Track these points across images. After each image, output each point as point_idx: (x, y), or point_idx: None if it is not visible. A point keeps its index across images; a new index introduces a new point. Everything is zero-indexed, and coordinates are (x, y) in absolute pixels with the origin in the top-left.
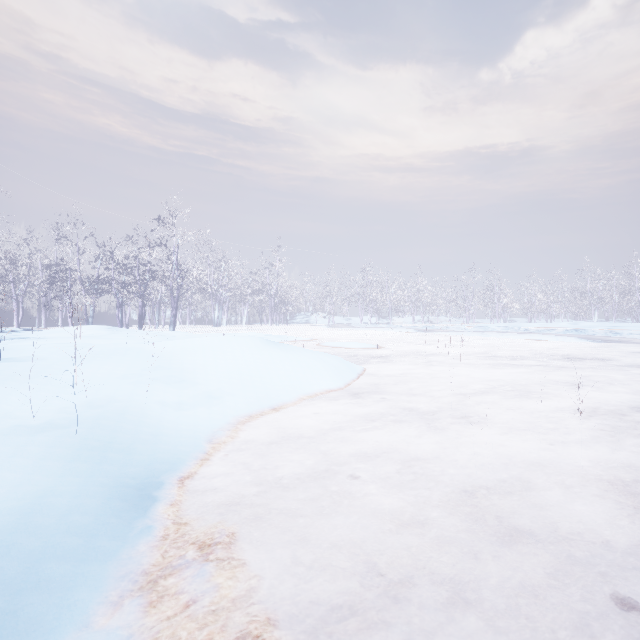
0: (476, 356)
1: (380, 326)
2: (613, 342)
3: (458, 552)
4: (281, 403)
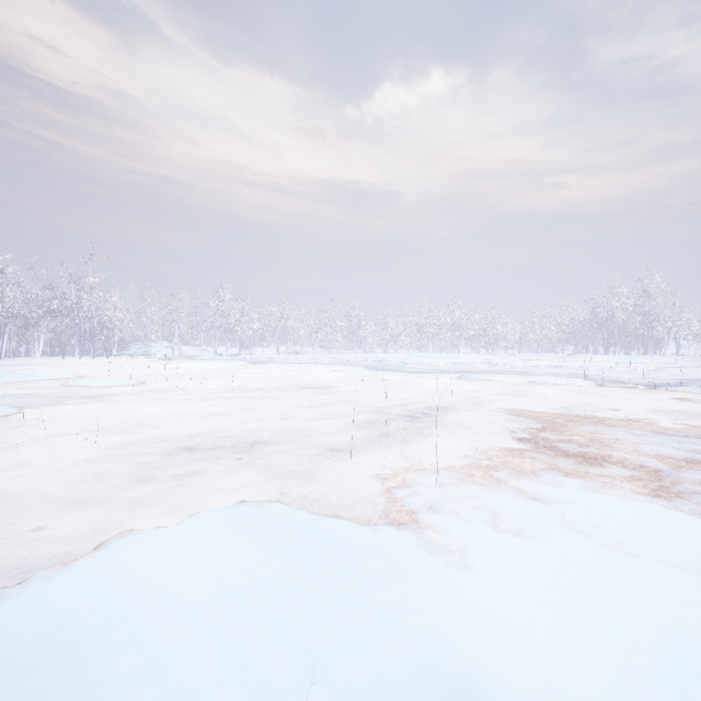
0: (229, 390)
1: (223, 358)
2: (388, 371)
3: None
4: None
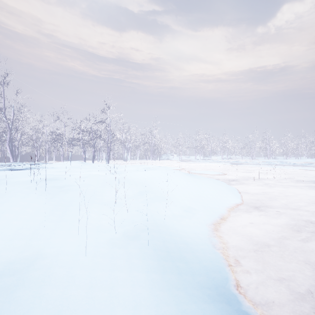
0: (286, 180)
1: (208, 161)
2: None
3: None
4: (221, 214)
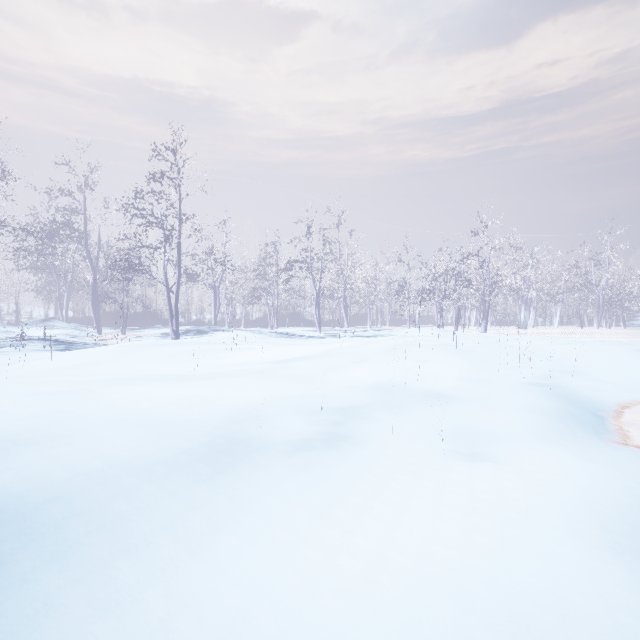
0: None
1: None
2: None
3: None
4: None
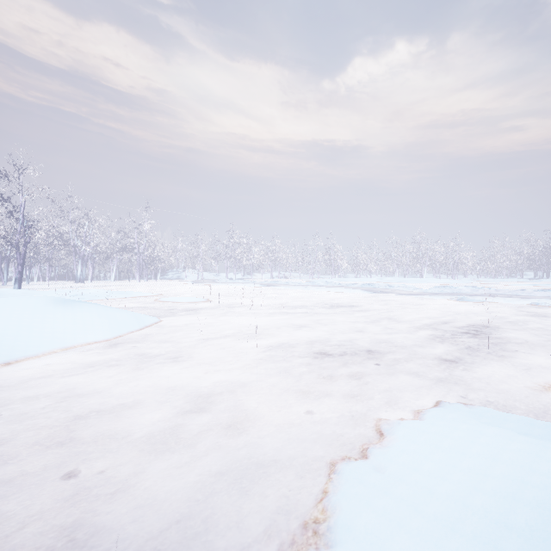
0: (276, 306)
1: (238, 281)
2: (383, 293)
3: (59, 461)
4: (23, 358)
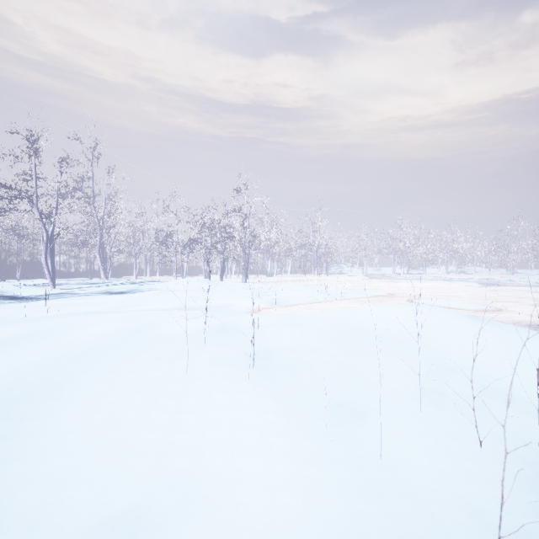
0: None
1: (425, 278)
2: None
3: None
4: None
